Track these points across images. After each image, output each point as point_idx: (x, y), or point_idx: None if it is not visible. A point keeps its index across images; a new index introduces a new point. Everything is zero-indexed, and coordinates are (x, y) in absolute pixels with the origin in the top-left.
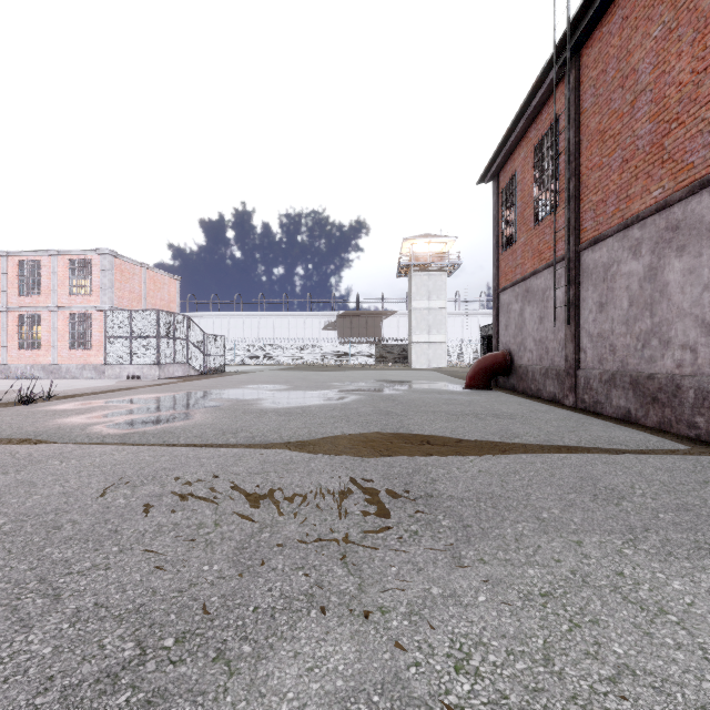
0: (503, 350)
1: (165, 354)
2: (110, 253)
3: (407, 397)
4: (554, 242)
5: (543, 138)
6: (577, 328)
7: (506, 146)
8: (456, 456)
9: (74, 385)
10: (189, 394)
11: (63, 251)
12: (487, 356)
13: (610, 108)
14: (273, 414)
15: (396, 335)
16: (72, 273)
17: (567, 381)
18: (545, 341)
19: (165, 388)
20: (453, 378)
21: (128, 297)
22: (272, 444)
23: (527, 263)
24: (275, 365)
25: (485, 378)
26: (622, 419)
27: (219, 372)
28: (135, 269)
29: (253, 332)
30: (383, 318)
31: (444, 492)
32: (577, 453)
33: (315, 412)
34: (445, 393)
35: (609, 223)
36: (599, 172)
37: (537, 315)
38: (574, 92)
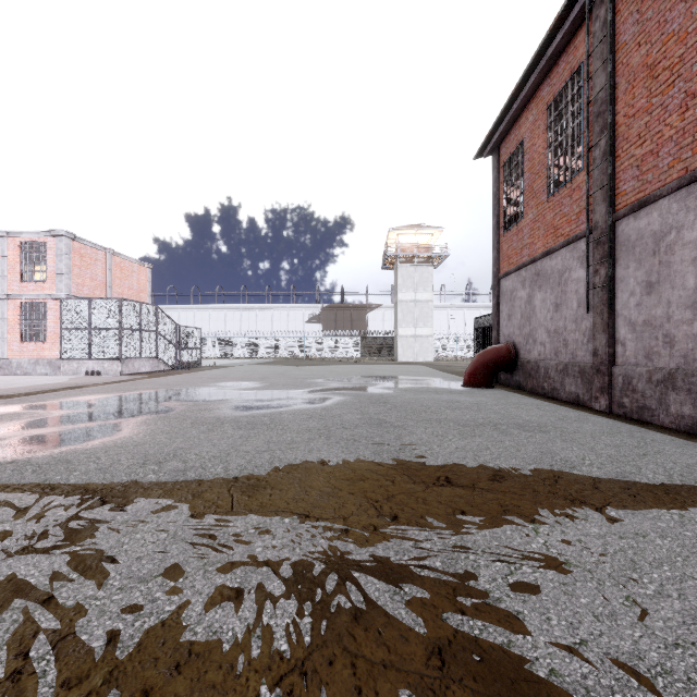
0: (506, 342)
1: (130, 347)
2: (66, 235)
3: (401, 398)
4: (586, 207)
5: (559, 92)
6: (611, 316)
7: (511, 110)
8: (504, 515)
9: (16, 383)
10: (141, 395)
11: (14, 232)
12: (489, 350)
13: (665, 31)
14: (230, 425)
15: (381, 328)
16: (29, 258)
17: (597, 379)
18: (562, 331)
19: (119, 387)
20: (445, 374)
21: (89, 285)
22: (209, 485)
23: (537, 242)
24: (258, 359)
25: (487, 375)
26: (682, 431)
27: (193, 366)
28: (98, 254)
29: (235, 325)
30: (368, 311)
31: (531, 652)
32: (688, 502)
33: (287, 421)
34: (443, 392)
35: (663, 179)
36: (646, 117)
37: (551, 302)
38: (607, 25)
